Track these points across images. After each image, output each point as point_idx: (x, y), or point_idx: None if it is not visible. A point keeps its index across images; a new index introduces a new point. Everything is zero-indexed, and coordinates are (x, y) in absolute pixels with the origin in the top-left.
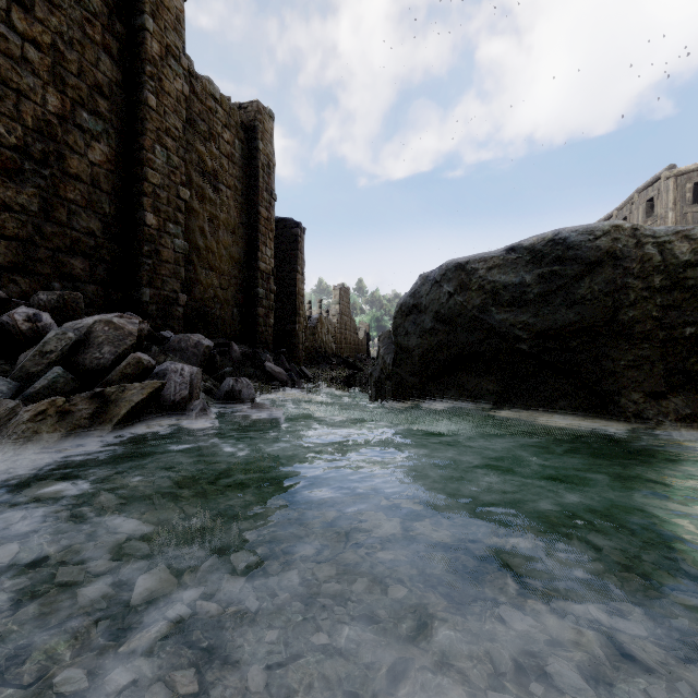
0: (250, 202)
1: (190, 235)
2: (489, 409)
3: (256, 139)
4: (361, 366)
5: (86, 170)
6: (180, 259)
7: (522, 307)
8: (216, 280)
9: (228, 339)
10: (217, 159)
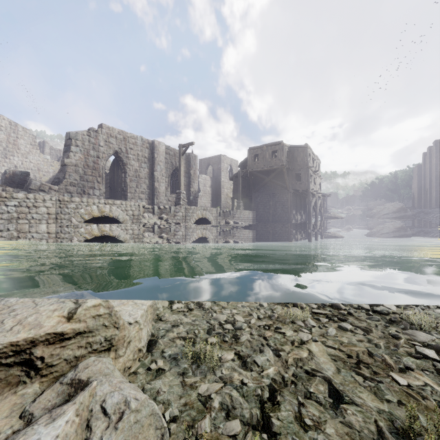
0: None
1: None
2: None
3: None
4: None
5: None
6: None
7: None
8: None
9: None
10: None
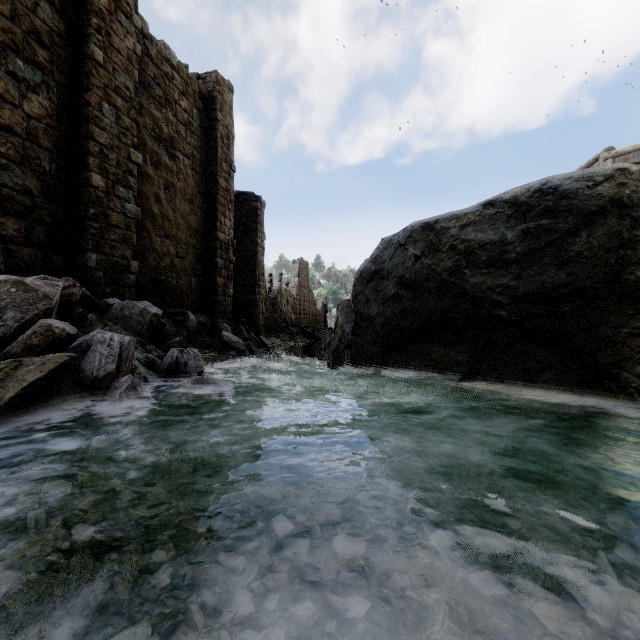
0: (209, 172)
1: (144, 200)
2: (458, 381)
3: (215, 109)
4: (319, 336)
5: (21, 123)
6: (131, 224)
7: (502, 267)
8: (173, 249)
9: (185, 309)
10: (174, 126)
